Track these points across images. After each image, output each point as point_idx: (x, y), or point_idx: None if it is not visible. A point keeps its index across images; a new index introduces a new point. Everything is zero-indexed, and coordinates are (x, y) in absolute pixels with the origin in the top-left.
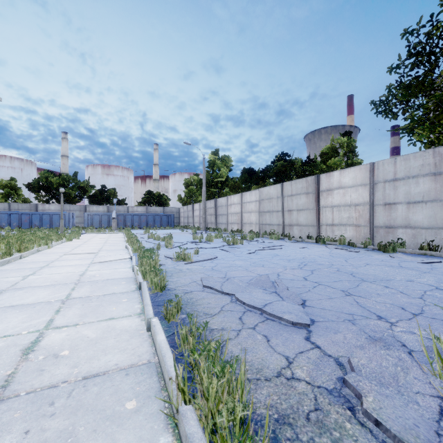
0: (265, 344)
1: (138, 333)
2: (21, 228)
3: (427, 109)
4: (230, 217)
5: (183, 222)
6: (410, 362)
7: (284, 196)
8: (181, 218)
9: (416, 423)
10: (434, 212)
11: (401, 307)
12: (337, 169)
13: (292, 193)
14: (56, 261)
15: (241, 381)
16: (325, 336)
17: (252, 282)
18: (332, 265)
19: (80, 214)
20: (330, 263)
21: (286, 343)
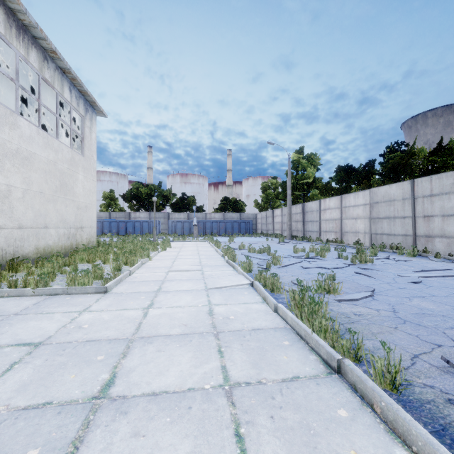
0: None
1: None
2: (118, 235)
3: None
4: (323, 224)
5: (260, 229)
6: None
7: (417, 196)
8: (258, 224)
9: None
10: None
11: None
12: None
13: (432, 192)
14: (166, 282)
15: None
16: None
17: None
18: None
19: (164, 222)
20: None
21: None
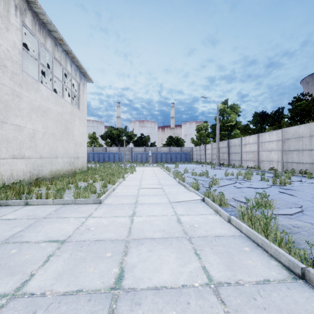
0: None
1: None
2: (99, 162)
3: None
4: (244, 155)
5: (195, 158)
6: None
7: None
8: (194, 155)
9: None
10: None
11: None
12: None
13: None
14: (140, 197)
15: None
16: None
17: None
18: None
19: (129, 153)
20: None
21: None
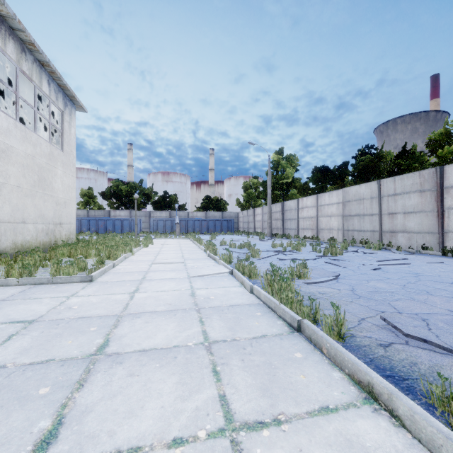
0: None
1: None
2: (98, 233)
3: None
4: (301, 222)
5: (242, 227)
6: None
7: (383, 195)
8: (240, 223)
9: None
10: None
11: None
12: None
13: (395, 192)
14: (150, 273)
15: None
16: None
17: None
18: None
19: (145, 220)
20: None
21: None
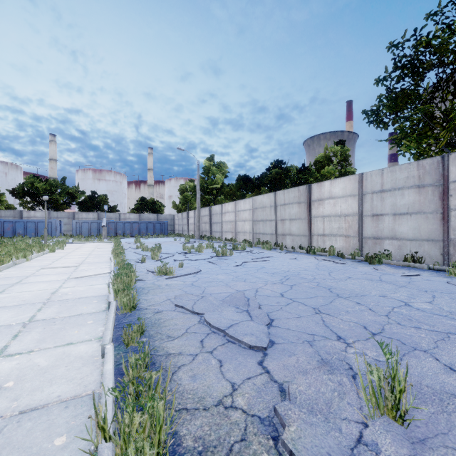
0: (216, 370)
1: (92, 360)
2: (3, 237)
3: (413, 121)
4: (224, 226)
5: (177, 230)
6: (350, 386)
7: (277, 205)
8: (176, 225)
9: (329, 452)
10: (418, 224)
11: (364, 326)
12: (331, 177)
13: (285, 202)
14: (31, 277)
15: (158, 418)
16: (279, 359)
17: (227, 300)
18: (314, 279)
19: (68, 222)
20: (313, 276)
21: (238, 368)
